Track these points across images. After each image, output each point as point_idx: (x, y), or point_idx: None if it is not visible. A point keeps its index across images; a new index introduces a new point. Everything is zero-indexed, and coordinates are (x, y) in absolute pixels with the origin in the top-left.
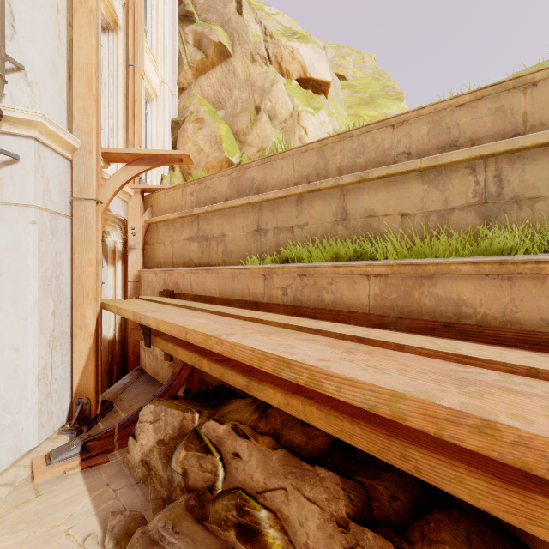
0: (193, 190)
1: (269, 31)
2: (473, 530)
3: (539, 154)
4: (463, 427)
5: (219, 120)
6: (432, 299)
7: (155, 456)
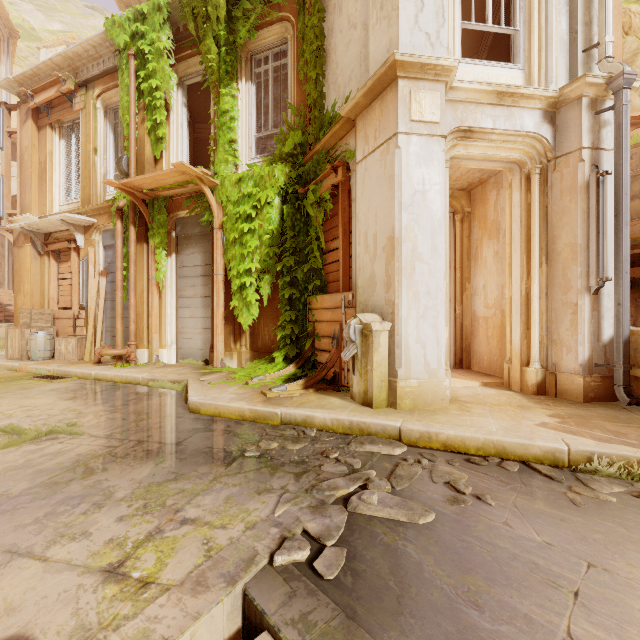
0: (631, 154)
1: None
2: None
3: None
4: None
5: None
6: None
7: None
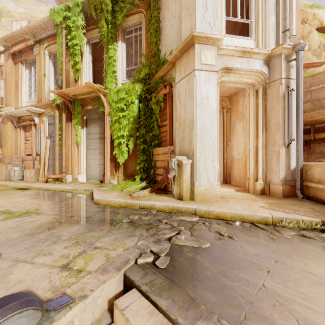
0: (306, 81)
1: None
2: None
3: None
4: None
5: None
6: None
7: None
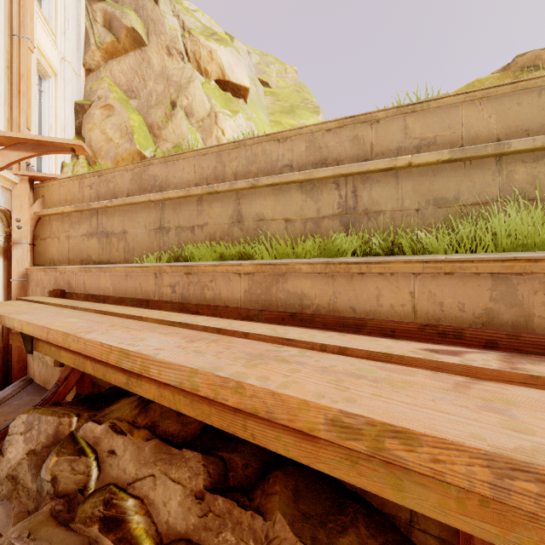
0: (92, 183)
1: (188, 27)
2: (301, 479)
3: (381, 177)
4: (228, 390)
5: (131, 110)
6: (285, 294)
7: (24, 469)
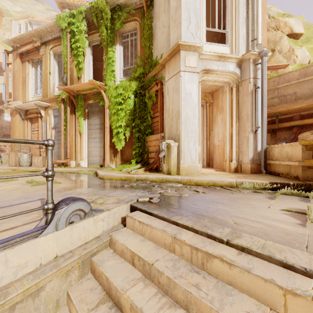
0: (274, 80)
1: (271, 16)
2: None
3: None
4: None
5: None
6: None
7: None
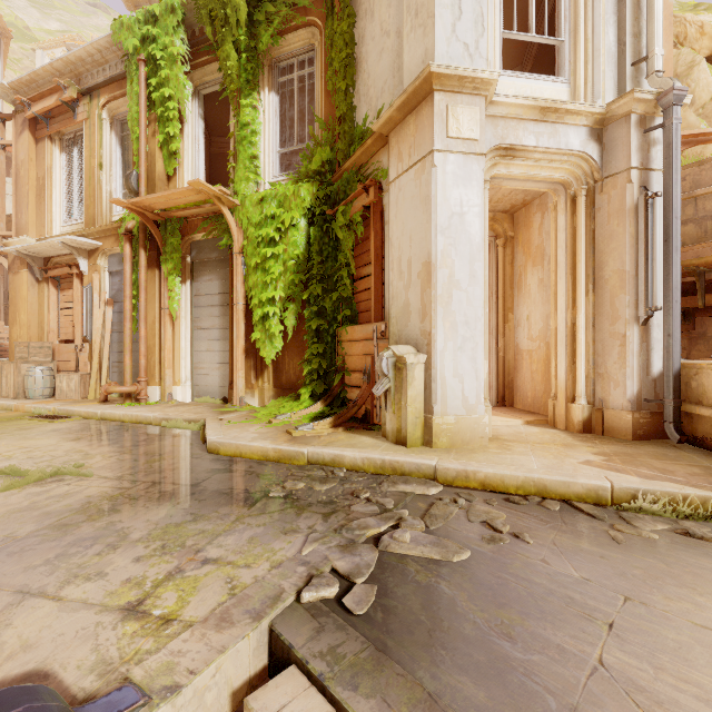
0: (685, 175)
1: None
2: None
3: None
4: None
5: None
6: None
7: None
